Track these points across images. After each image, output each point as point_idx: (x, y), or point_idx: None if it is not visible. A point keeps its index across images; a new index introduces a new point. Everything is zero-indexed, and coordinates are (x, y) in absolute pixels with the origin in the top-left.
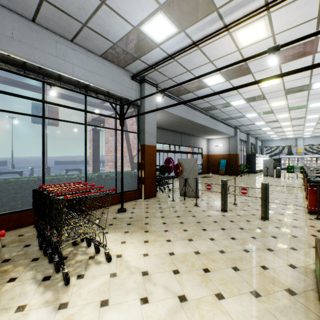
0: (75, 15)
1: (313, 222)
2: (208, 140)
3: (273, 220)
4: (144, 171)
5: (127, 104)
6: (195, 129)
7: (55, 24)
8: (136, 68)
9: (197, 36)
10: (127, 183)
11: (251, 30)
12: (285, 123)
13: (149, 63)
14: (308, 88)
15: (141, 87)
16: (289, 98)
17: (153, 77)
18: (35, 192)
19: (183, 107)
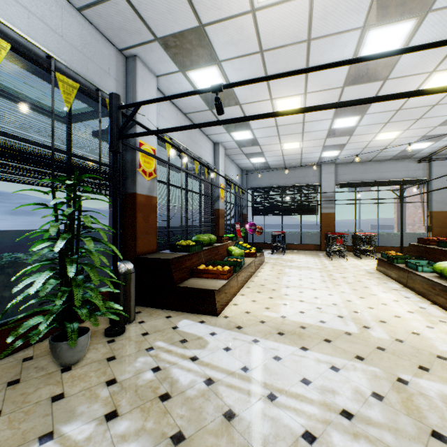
0: (368, 157)
1: None
2: None
3: None
4: (431, 233)
5: (412, 184)
6: None
7: (360, 161)
8: (419, 156)
9: None
10: (415, 241)
11: None
12: None
13: (428, 152)
14: None
15: (429, 165)
16: None
17: (442, 154)
18: (352, 236)
19: None
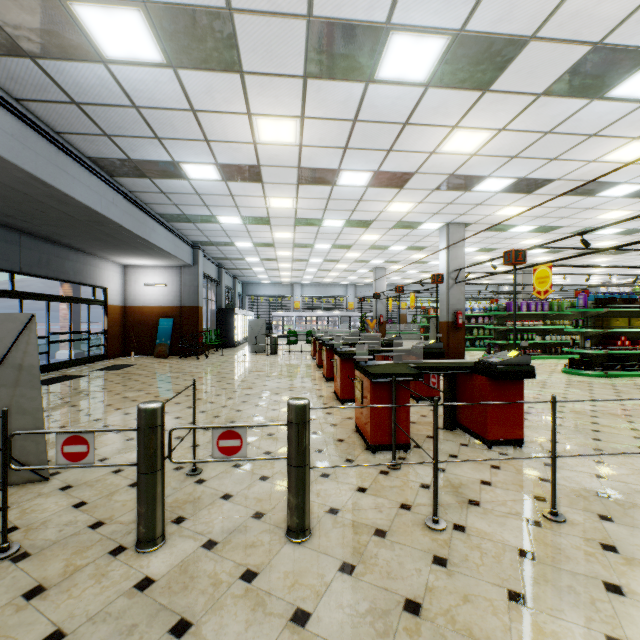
0: None
1: (395, 483)
2: (125, 269)
3: (320, 521)
4: None
5: None
6: (75, 226)
7: None
8: None
9: None
10: None
11: None
12: (285, 253)
13: None
14: (334, 180)
15: None
16: (301, 194)
17: None
18: None
19: None
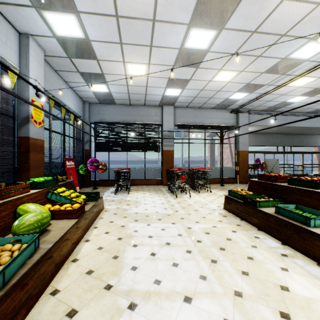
0: (200, 102)
1: None
2: None
3: None
4: (238, 167)
5: (227, 129)
6: (306, 130)
7: (193, 106)
8: (232, 107)
9: (262, 92)
10: (228, 173)
11: (298, 81)
12: None
13: (239, 104)
14: None
15: (237, 116)
16: None
17: (245, 108)
18: (188, 171)
19: (279, 118)
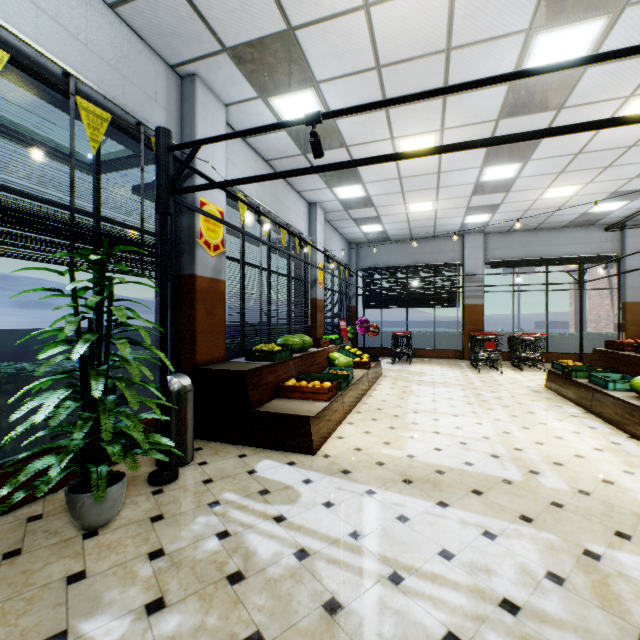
0: (532, 223)
1: None
2: None
3: None
4: (624, 333)
5: (596, 262)
6: None
7: (520, 229)
8: (607, 222)
9: None
10: (600, 345)
11: None
12: None
13: (620, 216)
14: None
15: (621, 235)
16: None
17: None
18: (508, 338)
19: None
